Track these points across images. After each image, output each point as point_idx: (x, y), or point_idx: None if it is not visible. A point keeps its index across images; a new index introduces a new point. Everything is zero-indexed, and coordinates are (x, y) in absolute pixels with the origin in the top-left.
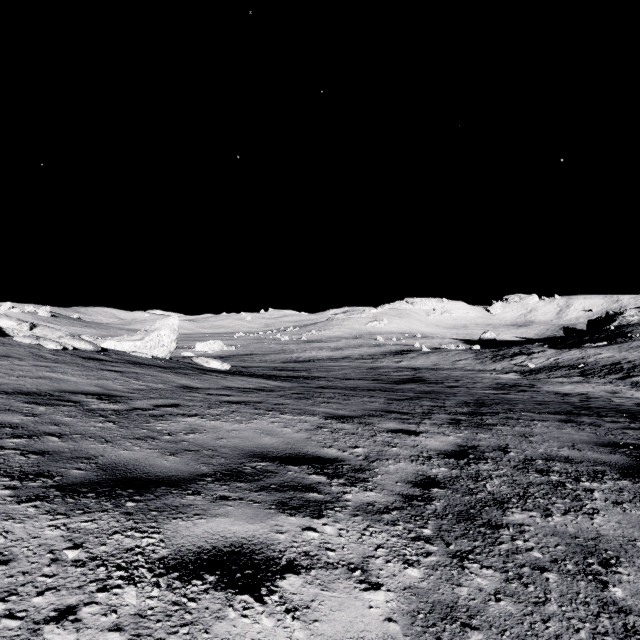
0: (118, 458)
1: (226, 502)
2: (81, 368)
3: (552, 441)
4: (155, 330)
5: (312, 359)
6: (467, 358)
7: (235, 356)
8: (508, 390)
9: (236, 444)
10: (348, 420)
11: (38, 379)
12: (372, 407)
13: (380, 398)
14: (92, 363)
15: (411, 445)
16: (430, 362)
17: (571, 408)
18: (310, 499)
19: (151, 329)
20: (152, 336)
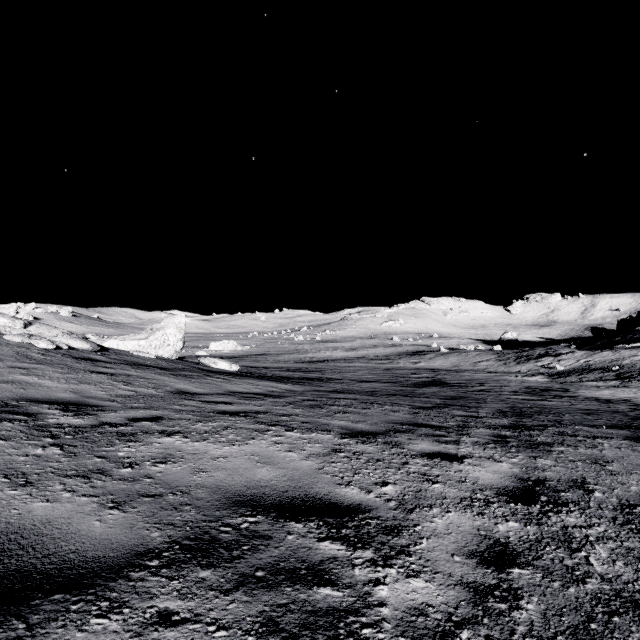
0: (20, 520)
1: (163, 633)
2: (65, 370)
3: (639, 472)
4: (160, 329)
5: (326, 359)
6: (489, 359)
7: (248, 356)
8: (541, 395)
9: (219, 481)
10: (370, 439)
11: (3, 384)
12: (396, 418)
13: (403, 406)
14: (83, 364)
15: (457, 479)
16: (449, 363)
17: (628, 419)
18: (319, 606)
19: (157, 328)
20: (157, 335)
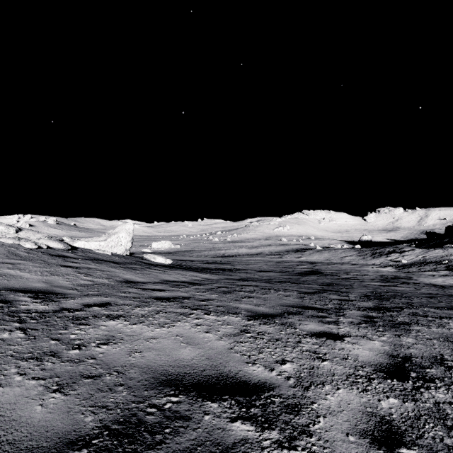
0: None
1: None
2: (42, 264)
3: None
4: (115, 233)
5: (234, 255)
6: (352, 255)
7: (179, 252)
8: (393, 282)
9: (149, 361)
10: (270, 320)
11: None
12: (288, 302)
13: (293, 291)
14: (56, 260)
15: (341, 356)
16: (323, 258)
17: None
18: None
19: (113, 232)
20: (113, 238)
